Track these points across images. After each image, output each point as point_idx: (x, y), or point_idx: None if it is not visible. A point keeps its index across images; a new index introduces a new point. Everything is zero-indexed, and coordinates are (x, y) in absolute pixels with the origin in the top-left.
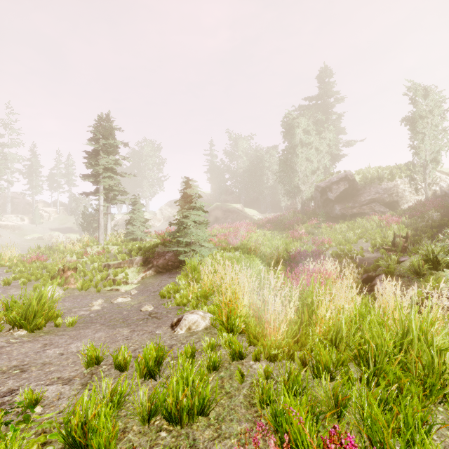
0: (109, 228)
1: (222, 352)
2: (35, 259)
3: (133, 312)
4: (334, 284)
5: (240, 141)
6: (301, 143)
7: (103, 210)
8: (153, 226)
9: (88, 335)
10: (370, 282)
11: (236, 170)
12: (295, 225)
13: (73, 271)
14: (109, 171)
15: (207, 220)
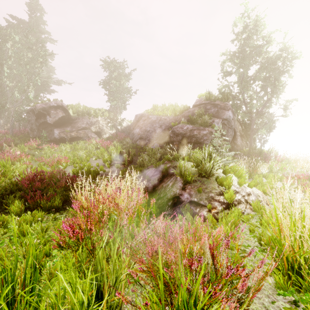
0: None
1: None
2: None
3: None
4: None
5: None
6: (9, 57)
7: None
8: None
9: None
10: (149, 194)
11: None
12: (5, 146)
13: None
14: None
15: None
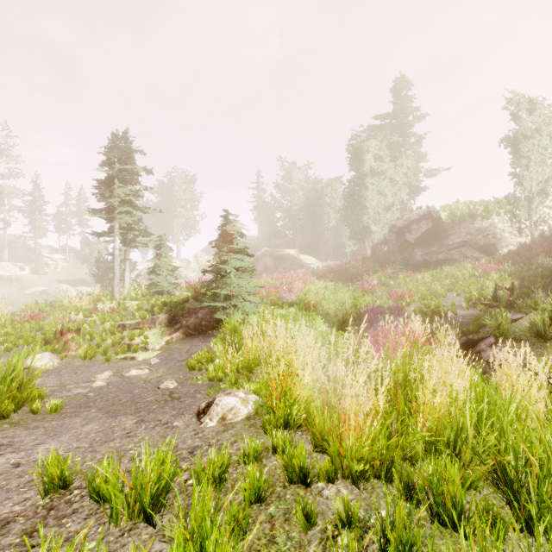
0: (128, 278)
1: (272, 463)
2: (29, 318)
3: (148, 390)
4: (433, 352)
5: (295, 171)
6: (371, 172)
7: (119, 255)
8: (186, 278)
9: (72, 428)
10: (471, 348)
11: (290, 207)
12: (364, 275)
13: (75, 334)
14: (126, 204)
15: (252, 266)
